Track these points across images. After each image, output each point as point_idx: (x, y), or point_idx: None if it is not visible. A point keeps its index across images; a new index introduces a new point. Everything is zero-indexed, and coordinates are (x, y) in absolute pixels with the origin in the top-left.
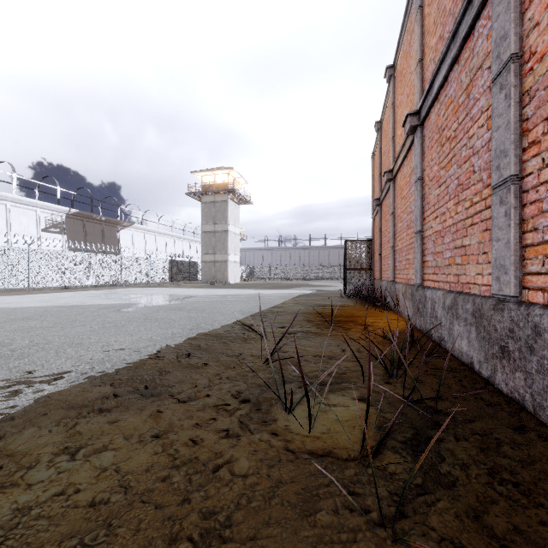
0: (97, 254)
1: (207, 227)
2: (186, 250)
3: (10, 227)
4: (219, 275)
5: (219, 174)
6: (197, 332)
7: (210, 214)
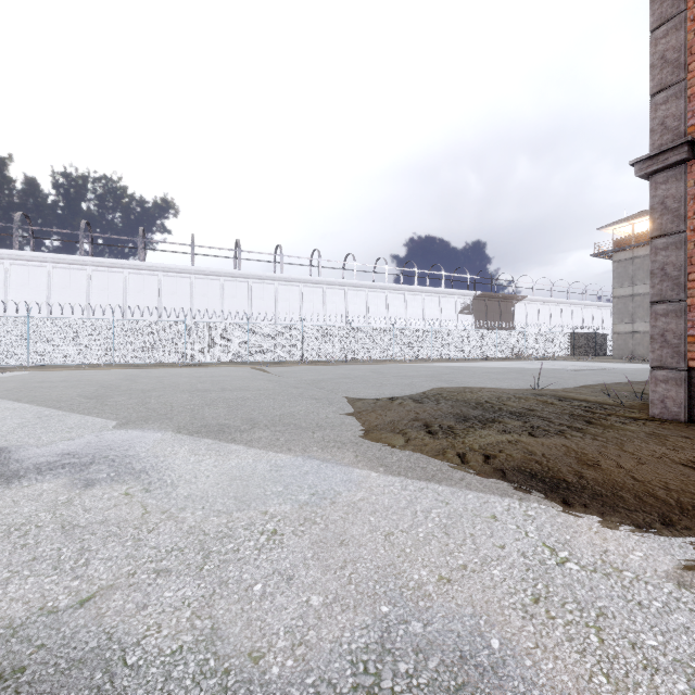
0: (505, 331)
1: (621, 290)
2: (586, 318)
3: (441, 313)
4: (640, 349)
5: (640, 222)
6: (636, 379)
7: (625, 274)
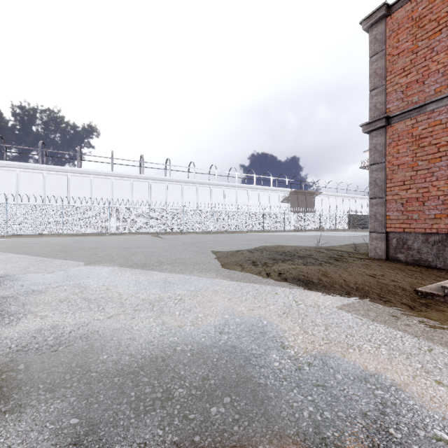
0: (309, 213)
1: None
2: (358, 206)
3: (270, 202)
4: None
5: None
6: None
7: None
